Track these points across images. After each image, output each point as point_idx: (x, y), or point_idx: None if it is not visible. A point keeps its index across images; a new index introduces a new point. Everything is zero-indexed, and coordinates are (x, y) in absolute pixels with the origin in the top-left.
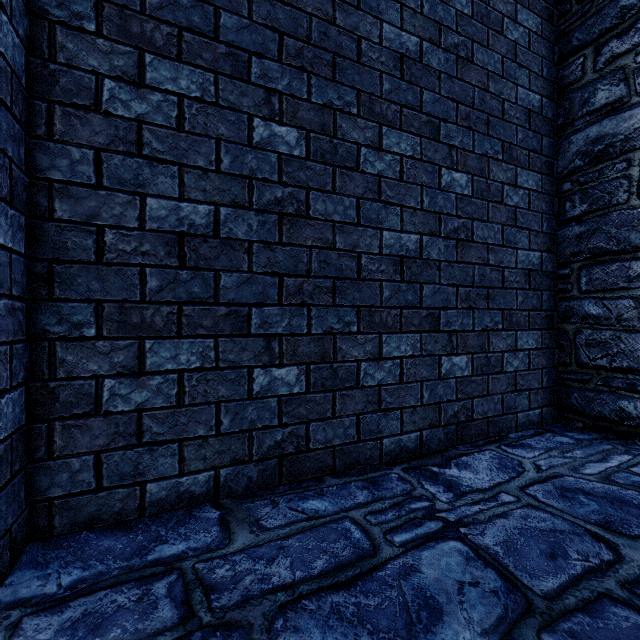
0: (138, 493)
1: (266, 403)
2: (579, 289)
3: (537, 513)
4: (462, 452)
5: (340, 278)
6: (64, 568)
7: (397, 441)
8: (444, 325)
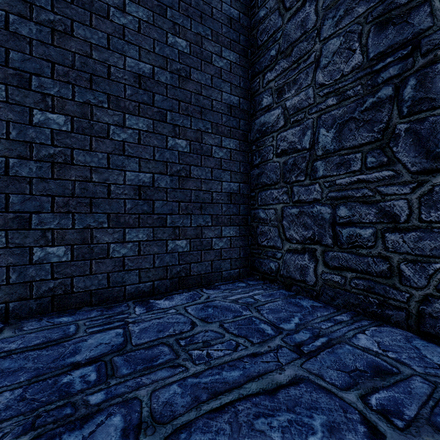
0: None
1: (42, 266)
2: (258, 204)
3: (178, 316)
4: (178, 292)
5: (96, 198)
6: None
7: (136, 287)
8: (170, 223)
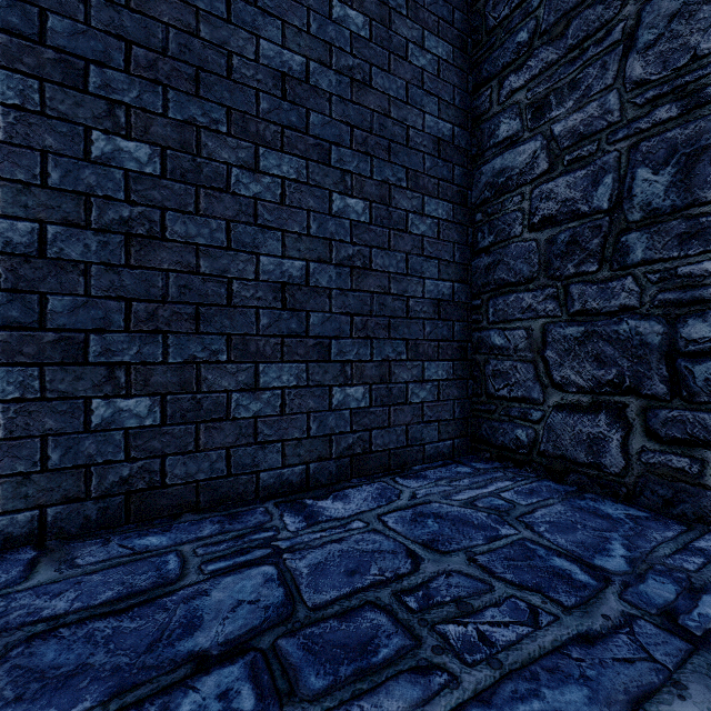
0: None
1: (109, 436)
2: (488, 320)
3: (374, 537)
4: (352, 485)
5: (205, 304)
6: None
7: (278, 475)
8: (336, 355)
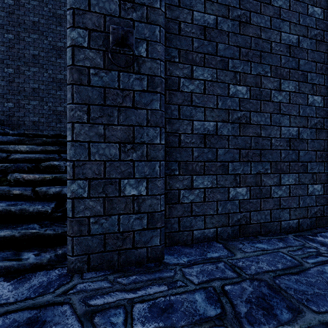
0: (191, 234)
1: (234, 202)
2: None
3: None
4: (320, 231)
5: (263, 149)
6: (180, 256)
7: (287, 223)
8: (309, 170)
